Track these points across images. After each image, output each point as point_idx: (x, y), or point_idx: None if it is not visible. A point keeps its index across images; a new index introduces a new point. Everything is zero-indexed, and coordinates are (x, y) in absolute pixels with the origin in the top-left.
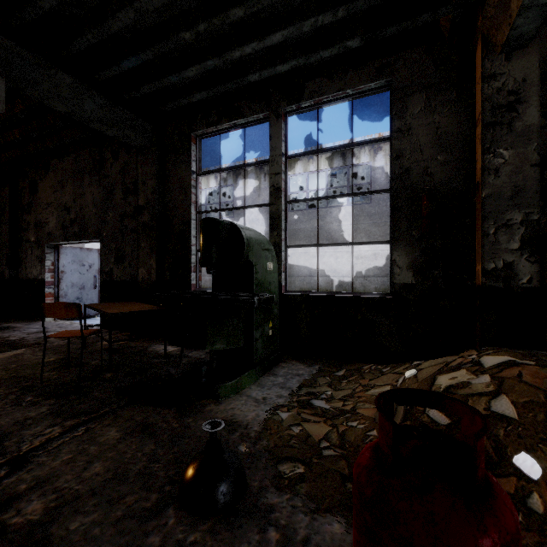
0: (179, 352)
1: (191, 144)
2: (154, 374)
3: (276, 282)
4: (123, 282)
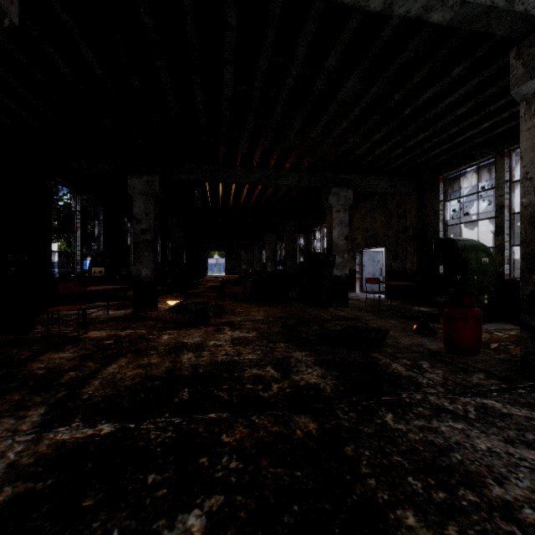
0: (428, 311)
1: (439, 183)
2: (411, 314)
3: (493, 271)
4: (397, 271)
